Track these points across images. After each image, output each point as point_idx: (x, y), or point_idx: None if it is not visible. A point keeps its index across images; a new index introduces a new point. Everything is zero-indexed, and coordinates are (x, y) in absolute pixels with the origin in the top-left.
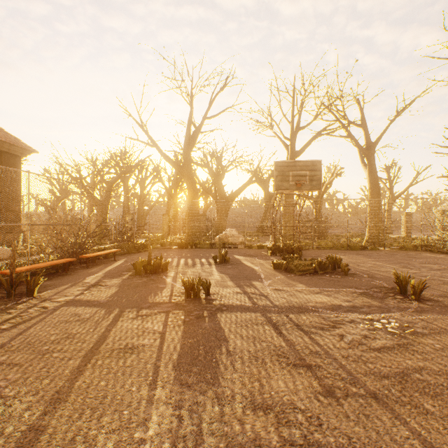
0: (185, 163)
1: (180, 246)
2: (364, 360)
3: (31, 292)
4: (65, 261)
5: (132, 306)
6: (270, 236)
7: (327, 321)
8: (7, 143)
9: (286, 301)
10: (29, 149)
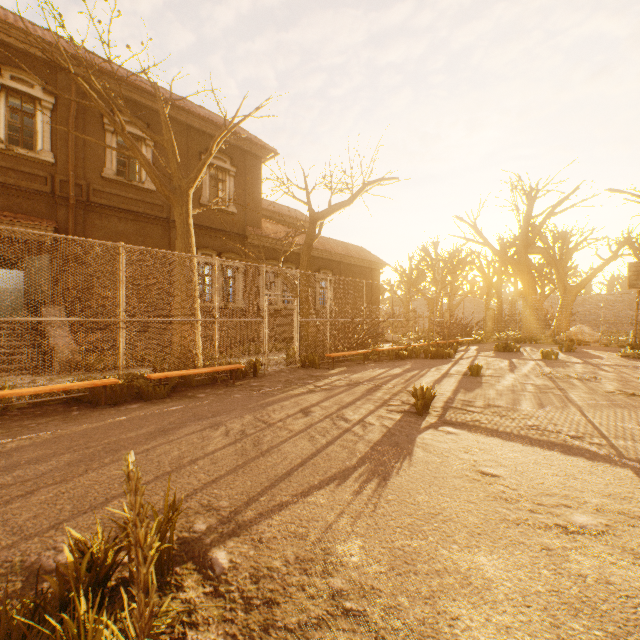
0: (521, 258)
1: (517, 340)
2: (635, 372)
3: (454, 351)
4: (452, 341)
5: (512, 358)
6: (630, 333)
7: (633, 368)
8: (375, 262)
9: (613, 364)
10: (385, 264)
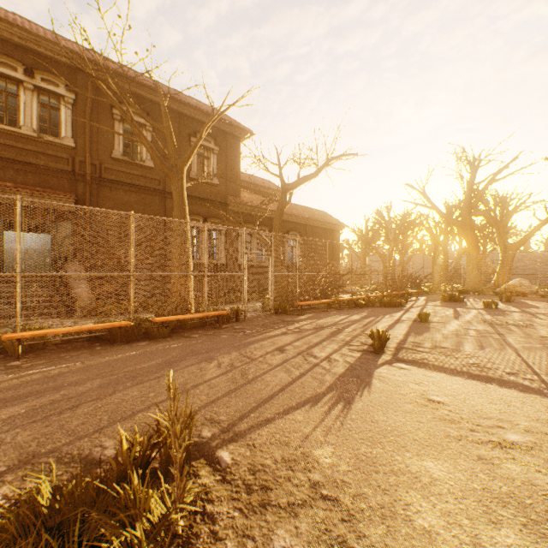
0: (465, 219)
1: (461, 292)
2: None
3: (405, 301)
4: (403, 292)
5: (457, 307)
6: None
7: None
8: (336, 225)
9: (547, 313)
10: (344, 226)
